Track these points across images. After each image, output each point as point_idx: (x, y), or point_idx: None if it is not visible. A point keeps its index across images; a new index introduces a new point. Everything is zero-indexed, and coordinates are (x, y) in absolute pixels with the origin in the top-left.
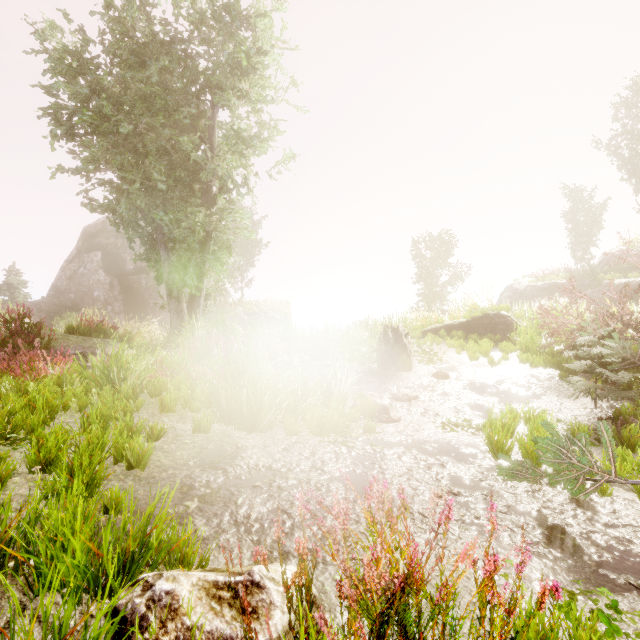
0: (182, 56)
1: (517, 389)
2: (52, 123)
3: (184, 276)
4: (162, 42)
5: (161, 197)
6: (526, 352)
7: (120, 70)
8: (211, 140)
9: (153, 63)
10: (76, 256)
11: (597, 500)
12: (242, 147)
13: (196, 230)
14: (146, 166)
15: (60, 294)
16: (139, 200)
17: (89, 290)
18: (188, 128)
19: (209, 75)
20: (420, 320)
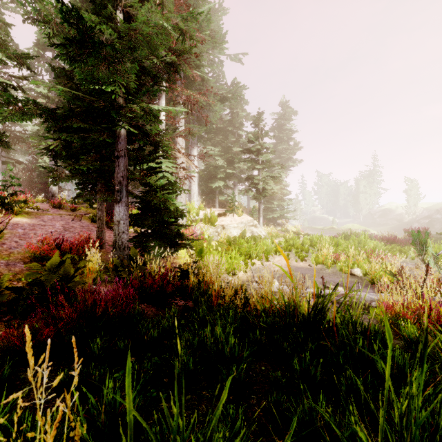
0: None
1: None
2: None
3: None
4: None
5: None
6: None
7: None
8: None
9: None
10: None
11: None
12: None
13: None
14: None
15: None
16: None
17: None
18: None
19: None
20: None
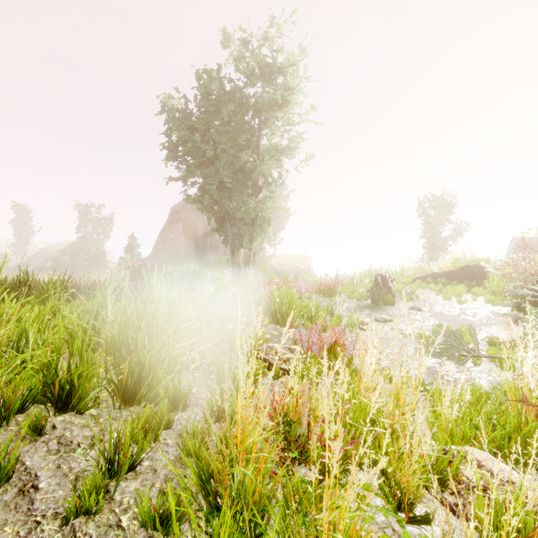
0: (240, 99)
1: (471, 319)
2: (169, 153)
3: (241, 241)
4: (228, 93)
5: (228, 192)
6: (492, 295)
7: (205, 115)
8: (258, 151)
9: (224, 110)
10: (167, 226)
11: (471, 367)
12: (278, 155)
13: (250, 212)
14: (220, 174)
15: (158, 252)
16: (215, 195)
17: (175, 249)
18: (243, 145)
19: (257, 108)
20: (413, 270)
